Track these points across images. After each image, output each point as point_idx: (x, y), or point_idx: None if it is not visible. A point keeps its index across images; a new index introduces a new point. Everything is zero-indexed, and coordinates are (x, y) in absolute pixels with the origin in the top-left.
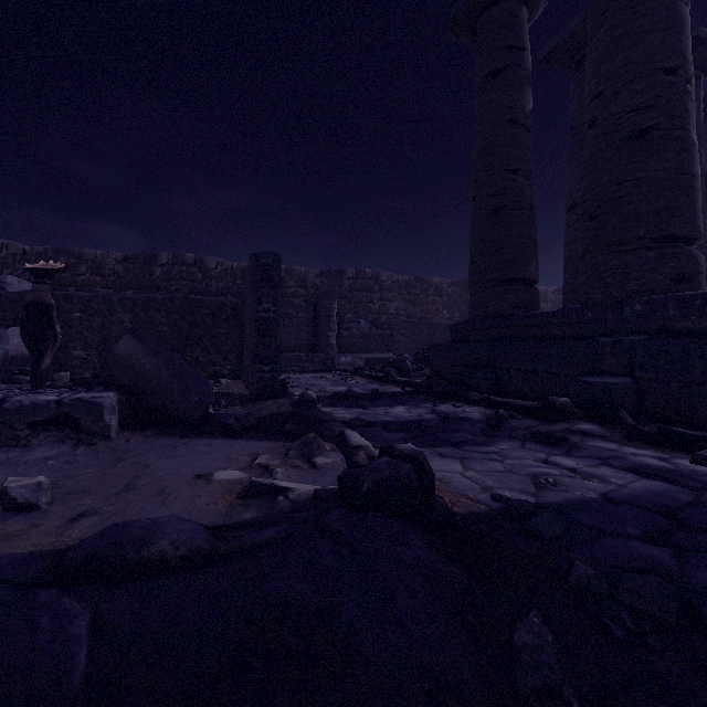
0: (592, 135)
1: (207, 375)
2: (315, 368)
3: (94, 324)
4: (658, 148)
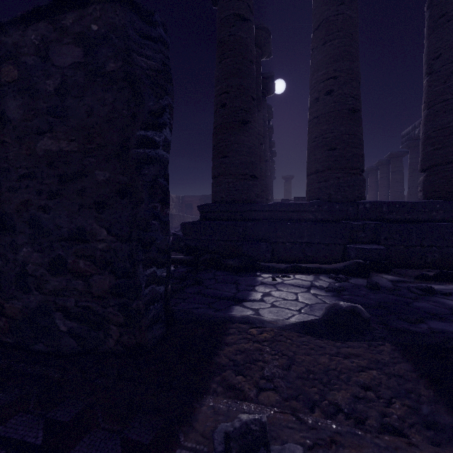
0: (331, 99)
1: None
2: None
3: None
4: (361, 123)
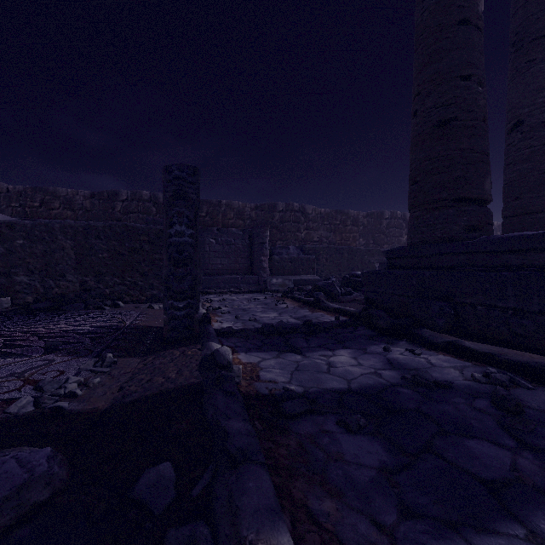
0: None
1: (145, 298)
2: (250, 288)
3: (36, 250)
4: None
